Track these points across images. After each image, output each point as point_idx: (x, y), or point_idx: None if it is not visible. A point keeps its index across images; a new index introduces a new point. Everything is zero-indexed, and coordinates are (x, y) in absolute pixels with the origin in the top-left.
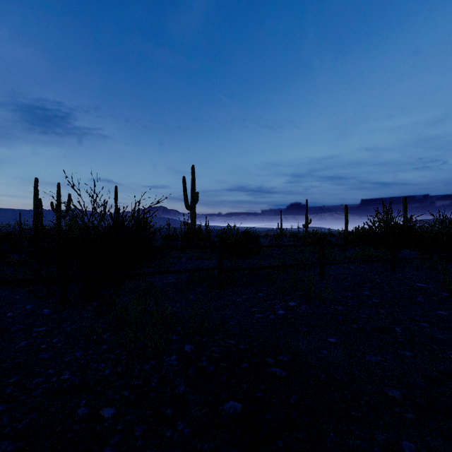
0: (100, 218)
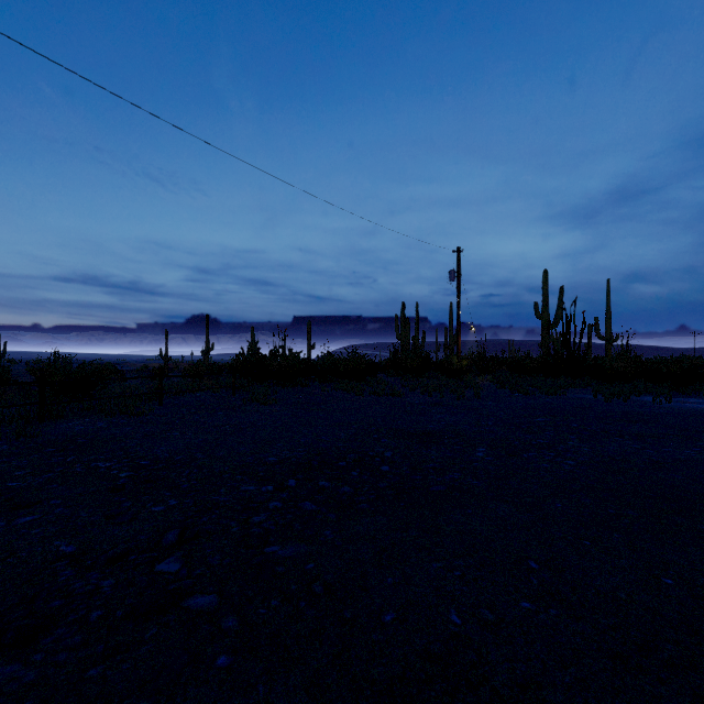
0: None
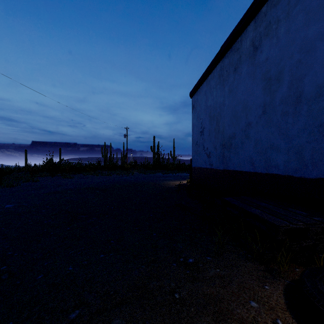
0: None
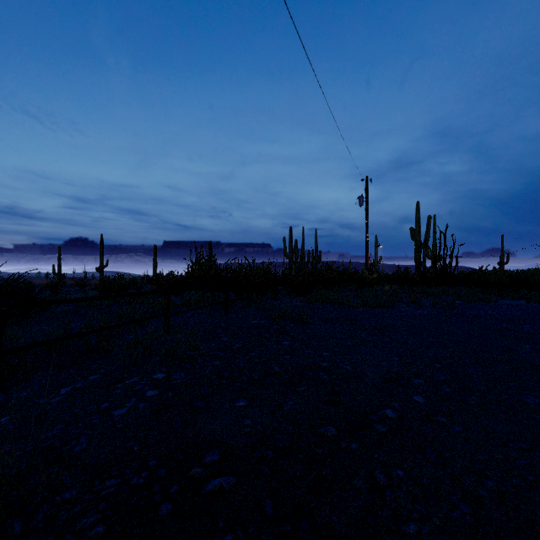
0: None
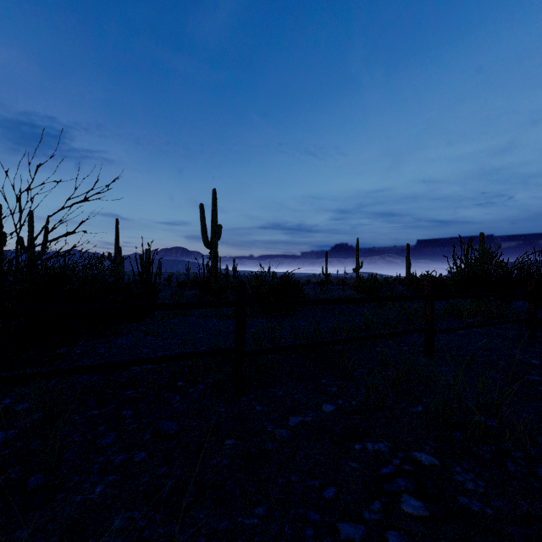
0: None
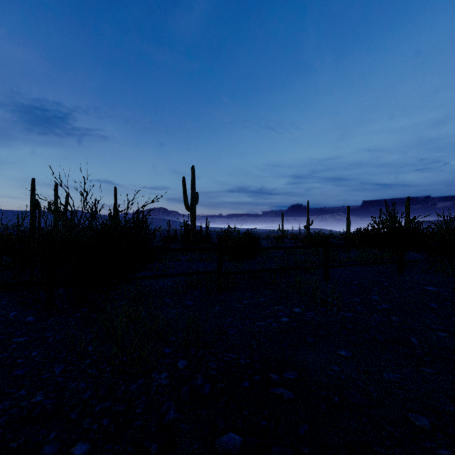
0: (91, 218)
